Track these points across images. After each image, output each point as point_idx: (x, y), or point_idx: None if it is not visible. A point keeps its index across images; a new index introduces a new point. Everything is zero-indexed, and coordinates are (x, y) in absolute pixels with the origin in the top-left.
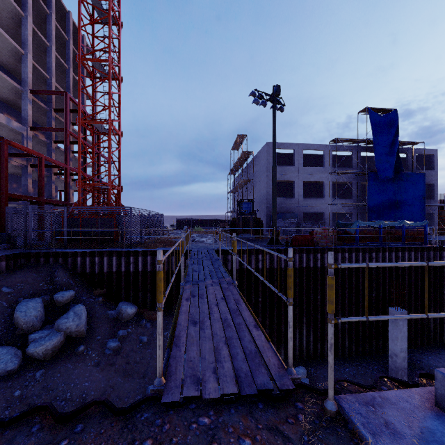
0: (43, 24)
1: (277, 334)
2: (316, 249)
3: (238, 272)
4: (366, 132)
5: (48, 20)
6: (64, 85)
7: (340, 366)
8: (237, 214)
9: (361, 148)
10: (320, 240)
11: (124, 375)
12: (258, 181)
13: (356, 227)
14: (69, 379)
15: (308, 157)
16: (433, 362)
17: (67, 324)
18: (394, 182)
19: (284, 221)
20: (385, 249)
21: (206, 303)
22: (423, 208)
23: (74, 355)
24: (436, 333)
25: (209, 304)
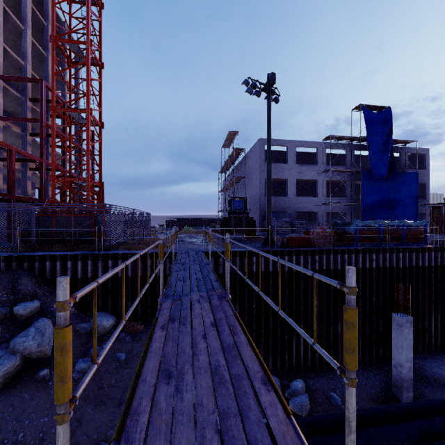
0: (18, 6)
1: (272, 344)
2: (314, 250)
3: (230, 277)
4: (360, 129)
5: (23, 1)
6: (43, 74)
7: (340, 376)
8: (228, 213)
9: (355, 146)
10: (317, 241)
11: (95, 404)
12: (250, 179)
13: (355, 227)
14: (24, 414)
15: (301, 155)
16: (437, 370)
17: (25, 343)
18: (388, 181)
19: (278, 220)
20: (386, 250)
21: (190, 334)
22: (416, 207)
23: (33, 382)
24: (437, 337)
25: (193, 335)
